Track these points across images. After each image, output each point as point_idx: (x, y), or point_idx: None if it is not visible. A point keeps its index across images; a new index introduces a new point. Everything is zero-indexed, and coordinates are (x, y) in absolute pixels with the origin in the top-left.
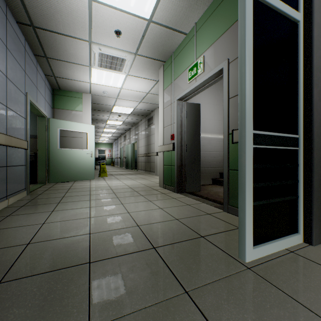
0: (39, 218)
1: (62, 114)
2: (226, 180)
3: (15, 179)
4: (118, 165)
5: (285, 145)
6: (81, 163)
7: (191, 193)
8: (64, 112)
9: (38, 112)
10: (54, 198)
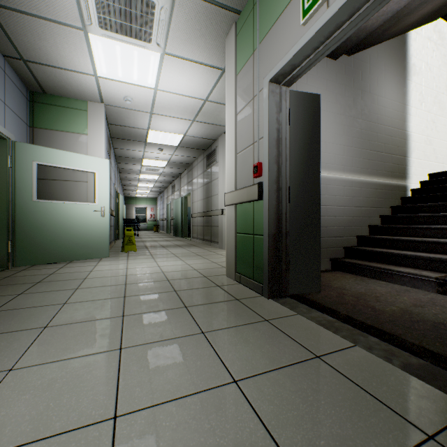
0: None
1: (49, 138)
2: None
3: None
4: (164, 231)
5: None
6: (81, 228)
7: (301, 298)
8: (53, 135)
9: None
10: None
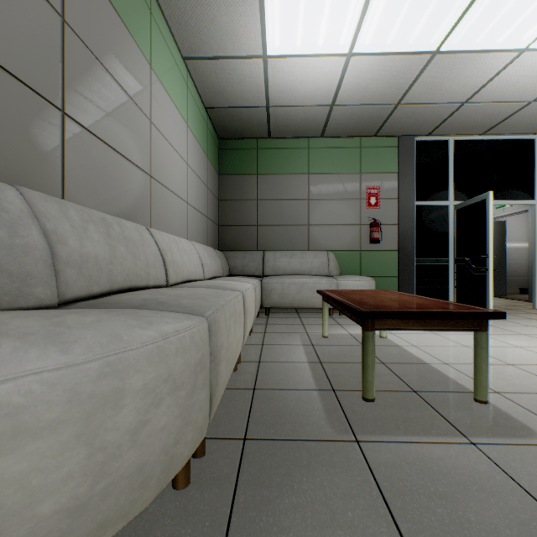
0: None
1: None
2: (530, 282)
3: None
4: None
5: None
6: None
7: (496, 296)
8: None
9: None
10: None
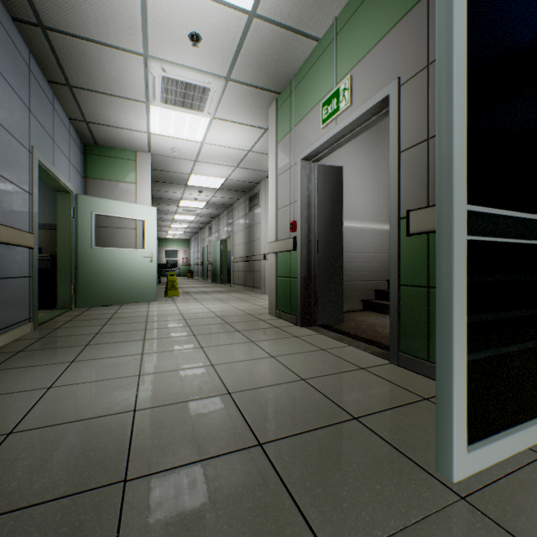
0: (44, 377)
1: (100, 187)
2: (395, 305)
3: (9, 302)
4: (199, 277)
5: (526, 236)
6: (132, 273)
7: (326, 327)
8: (104, 185)
9: (57, 184)
10: (80, 337)
